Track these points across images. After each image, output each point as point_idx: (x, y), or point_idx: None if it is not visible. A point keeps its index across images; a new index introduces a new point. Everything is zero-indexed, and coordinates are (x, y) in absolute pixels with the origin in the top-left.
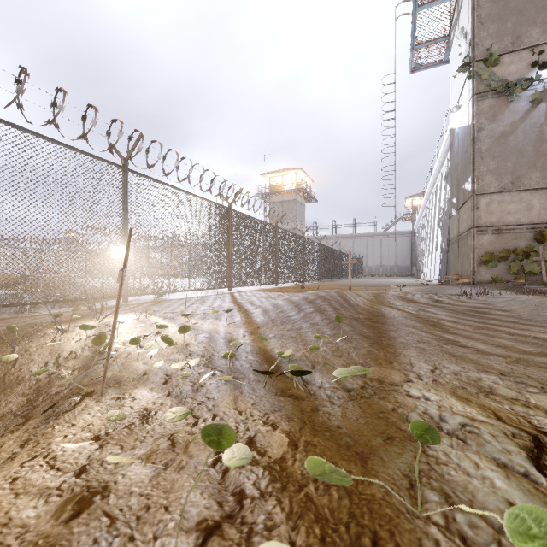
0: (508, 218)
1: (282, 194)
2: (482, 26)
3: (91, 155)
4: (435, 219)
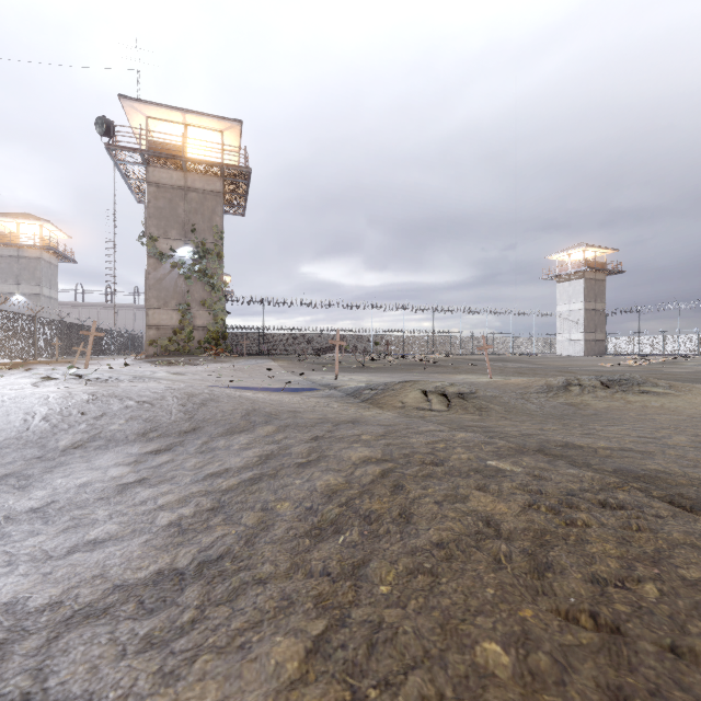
0: (163, 322)
1: (18, 247)
2: (150, 219)
3: None
4: None
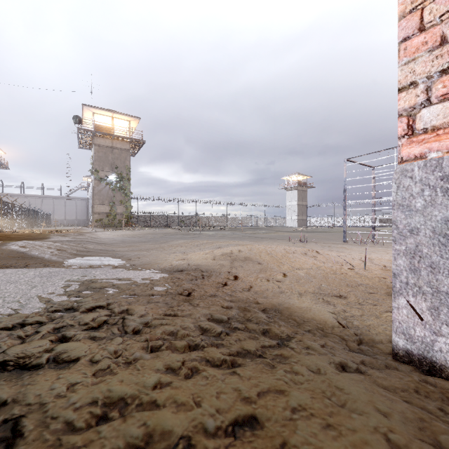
0: (101, 211)
1: None
2: (95, 162)
3: None
4: None
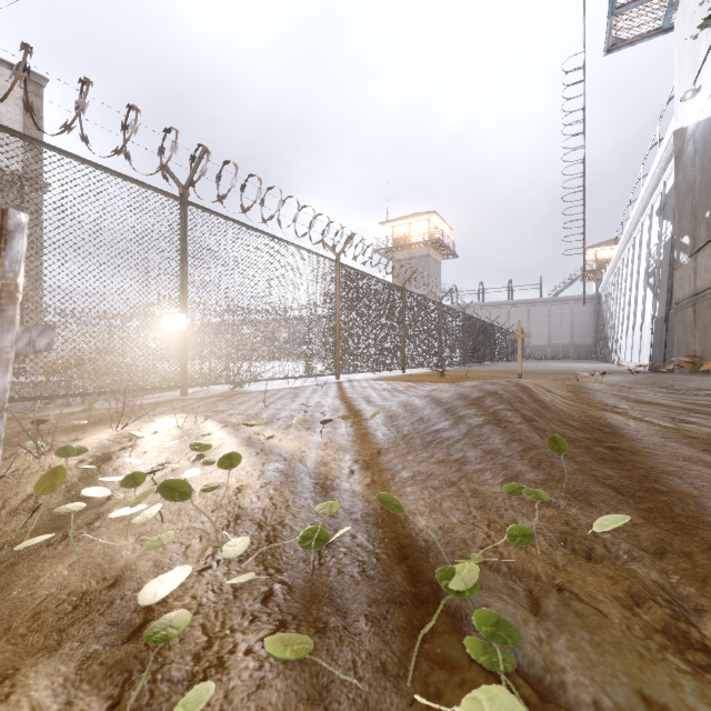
0: None
1: (409, 248)
2: None
3: (133, 181)
4: (639, 274)
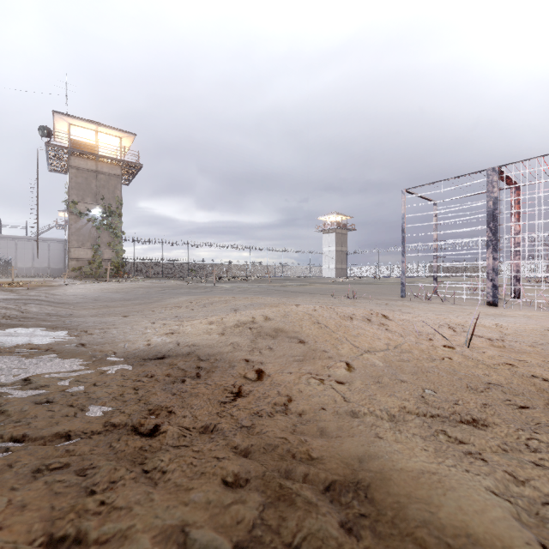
0: (81, 256)
1: None
2: (72, 190)
3: None
4: None
